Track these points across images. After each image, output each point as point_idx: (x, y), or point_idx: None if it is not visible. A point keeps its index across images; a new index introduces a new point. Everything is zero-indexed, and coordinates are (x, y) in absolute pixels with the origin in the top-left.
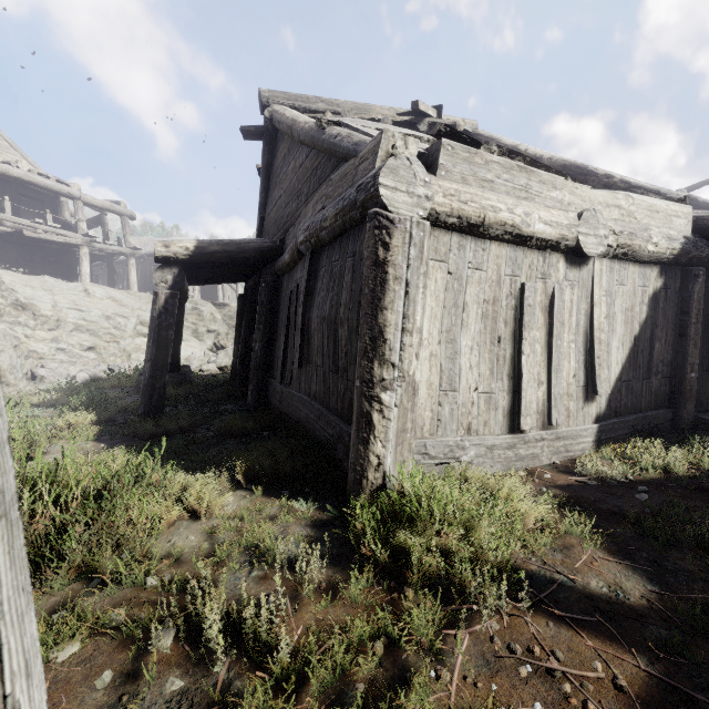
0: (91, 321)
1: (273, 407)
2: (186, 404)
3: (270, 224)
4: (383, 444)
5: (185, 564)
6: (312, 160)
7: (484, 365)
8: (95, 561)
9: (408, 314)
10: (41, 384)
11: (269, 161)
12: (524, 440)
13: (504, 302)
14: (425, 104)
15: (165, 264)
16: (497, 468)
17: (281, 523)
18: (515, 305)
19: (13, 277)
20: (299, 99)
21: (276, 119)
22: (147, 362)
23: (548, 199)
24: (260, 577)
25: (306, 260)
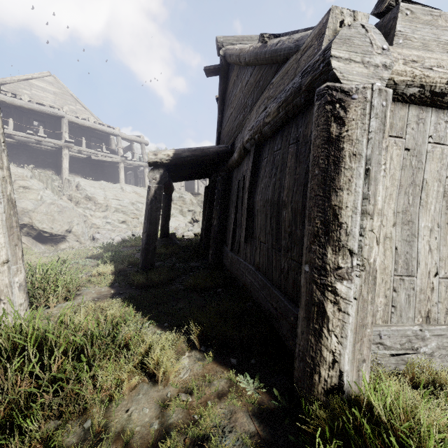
0: (124, 206)
1: (225, 267)
2: (169, 261)
3: (225, 135)
4: (339, 340)
5: None
6: (255, 75)
7: (446, 247)
8: (56, 435)
9: (368, 194)
10: (97, 243)
11: (224, 90)
12: None
13: None
14: None
15: (155, 167)
16: None
17: (228, 405)
18: None
19: (85, 182)
20: (245, 39)
21: (228, 54)
22: (144, 233)
23: None
24: None
25: (250, 155)
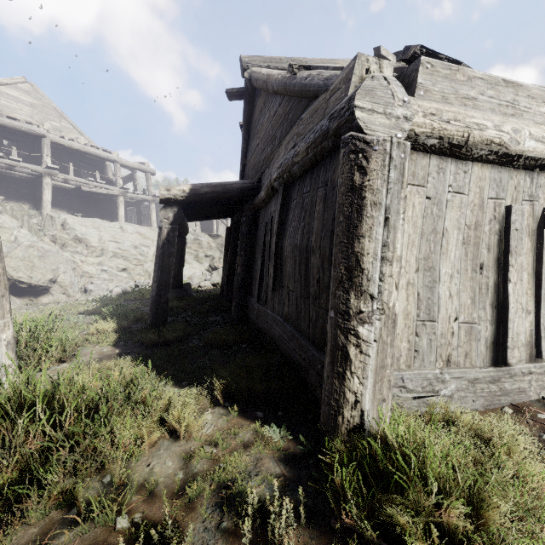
0: (124, 250)
1: (251, 321)
2: (185, 316)
3: (250, 169)
4: (361, 381)
5: (158, 499)
6: (285, 106)
7: (465, 293)
8: (75, 488)
9: (387, 241)
10: (90, 296)
11: (249, 116)
12: (510, 373)
13: (487, 227)
14: (386, 50)
15: (167, 204)
16: (480, 402)
17: (255, 453)
18: (499, 229)
19: (74, 219)
20: (273, 60)
21: (254, 78)
22: (154, 283)
23: (538, 115)
24: (230, 532)
25: (279, 195)
